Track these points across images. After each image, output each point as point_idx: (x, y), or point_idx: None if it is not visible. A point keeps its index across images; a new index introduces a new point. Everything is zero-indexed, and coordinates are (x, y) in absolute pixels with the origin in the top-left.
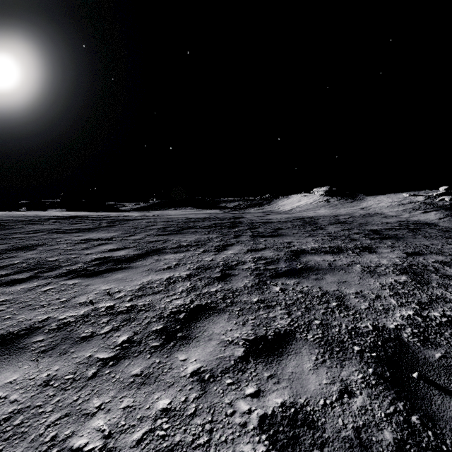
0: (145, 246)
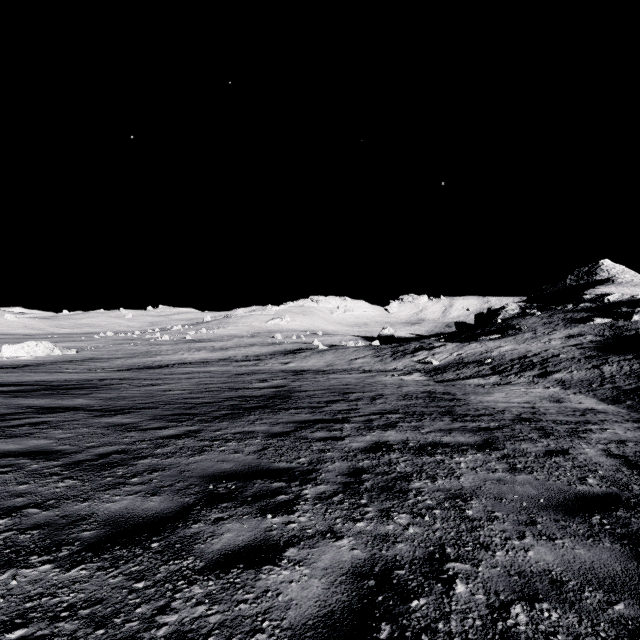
0: None
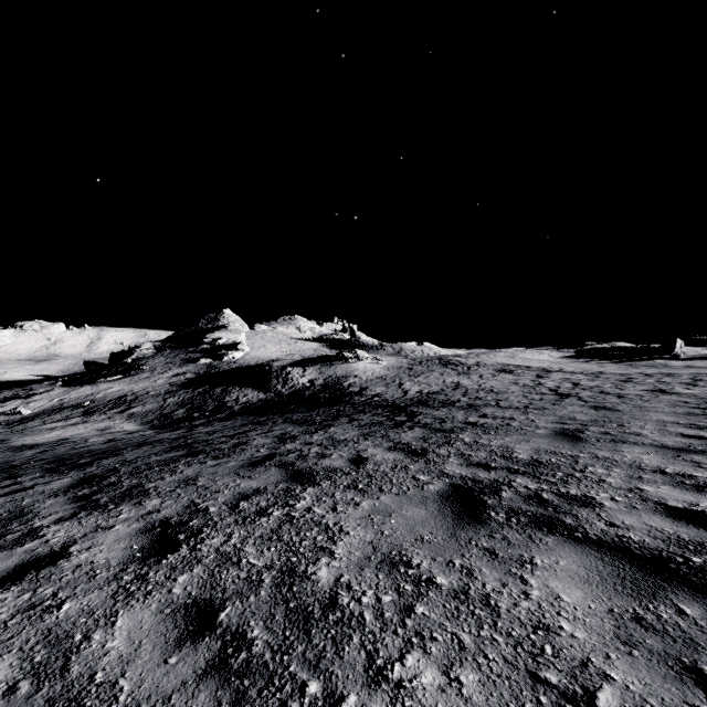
0: (127, 440)
